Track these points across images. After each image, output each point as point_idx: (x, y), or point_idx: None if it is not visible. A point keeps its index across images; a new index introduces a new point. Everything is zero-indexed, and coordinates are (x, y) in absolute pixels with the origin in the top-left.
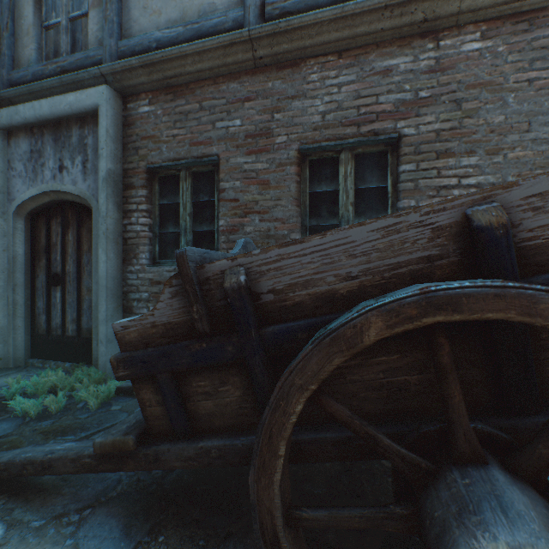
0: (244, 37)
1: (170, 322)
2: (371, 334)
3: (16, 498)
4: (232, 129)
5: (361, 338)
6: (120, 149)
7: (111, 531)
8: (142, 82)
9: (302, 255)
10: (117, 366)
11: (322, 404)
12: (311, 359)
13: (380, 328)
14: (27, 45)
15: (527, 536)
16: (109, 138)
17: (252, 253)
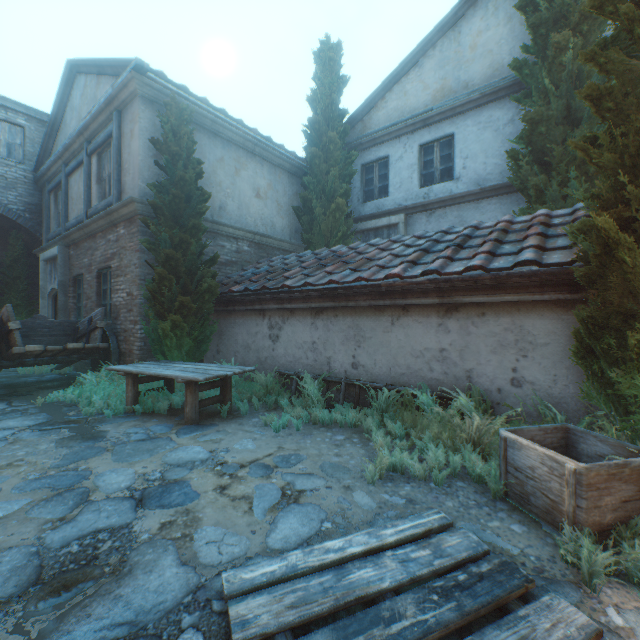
0: (80, 228)
1: None
2: None
3: None
4: (86, 263)
5: None
6: (67, 270)
7: None
8: (70, 242)
9: None
10: None
11: None
12: None
13: None
14: (53, 222)
15: None
16: (60, 267)
17: None
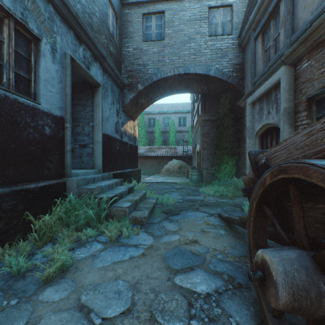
0: None
1: (252, 177)
2: (267, 181)
3: (230, 229)
4: None
5: (265, 182)
6: (291, 94)
7: (243, 249)
8: (301, 52)
9: (280, 150)
10: (242, 191)
11: (262, 208)
12: (256, 189)
13: (268, 179)
14: (259, 64)
15: (268, 252)
16: (284, 92)
17: (267, 150)
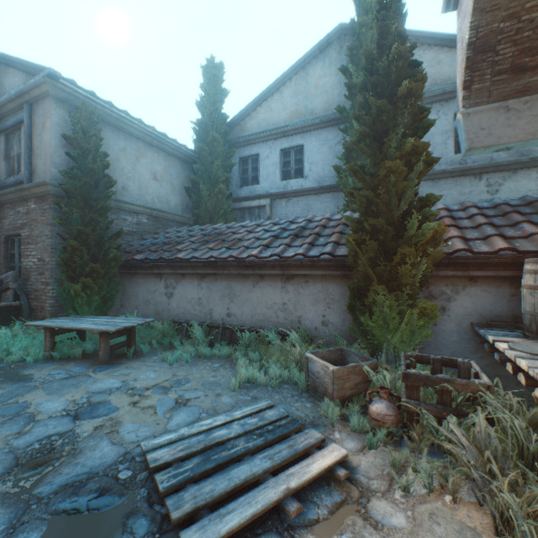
0: None
1: None
2: None
3: None
4: None
5: None
6: None
7: None
8: None
9: None
10: None
11: None
12: None
13: None
14: None
15: None
16: None
17: None
